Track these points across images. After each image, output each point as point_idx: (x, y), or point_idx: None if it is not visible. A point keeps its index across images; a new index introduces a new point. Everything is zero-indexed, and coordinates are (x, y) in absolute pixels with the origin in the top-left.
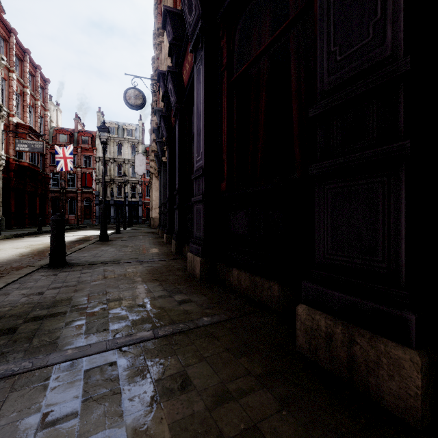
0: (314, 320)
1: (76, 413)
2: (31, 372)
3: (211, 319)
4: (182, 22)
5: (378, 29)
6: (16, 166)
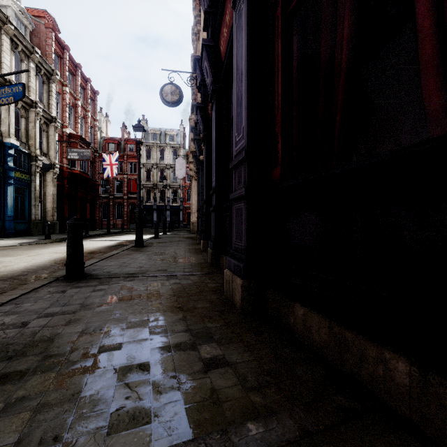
0: None
1: None
2: None
3: (264, 431)
4: None
5: None
6: (68, 174)
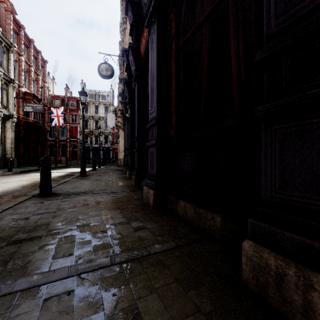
0: (262, 258)
1: None
2: None
3: (161, 246)
4: (140, 9)
5: None
6: (24, 122)
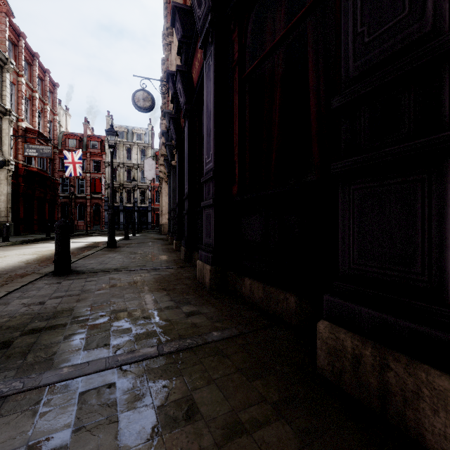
0: (338, 339)
1: (66, 447)
2: (21, 394)
3: (221, 334)
4: (191, 19)
5: (415, 2)
6: (25, 171)
